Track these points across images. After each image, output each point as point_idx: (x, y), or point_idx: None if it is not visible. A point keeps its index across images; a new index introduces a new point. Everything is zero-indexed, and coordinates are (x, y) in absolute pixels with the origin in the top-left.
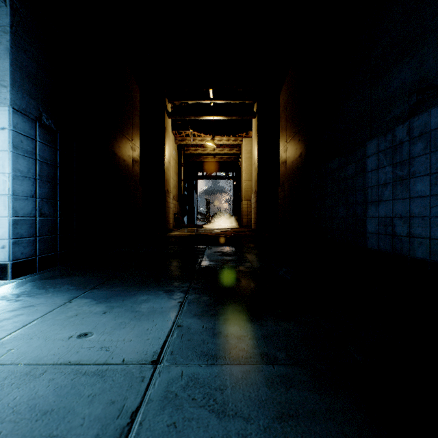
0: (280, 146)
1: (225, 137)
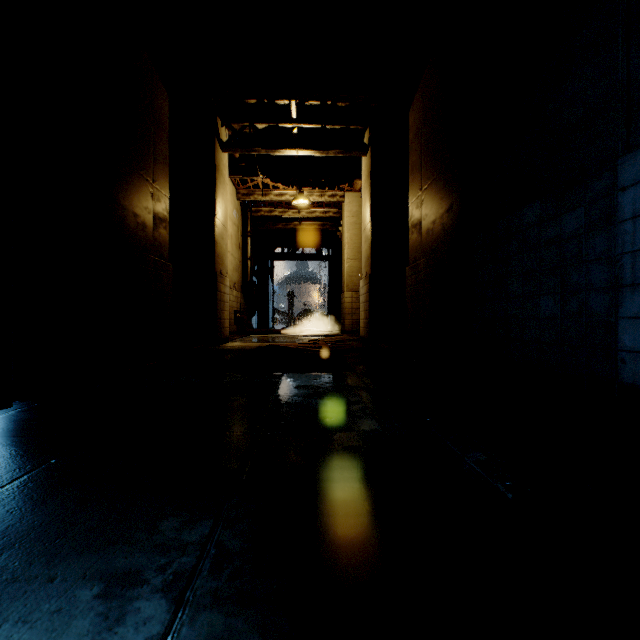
0: (410, 199)
1: (317, 191)
